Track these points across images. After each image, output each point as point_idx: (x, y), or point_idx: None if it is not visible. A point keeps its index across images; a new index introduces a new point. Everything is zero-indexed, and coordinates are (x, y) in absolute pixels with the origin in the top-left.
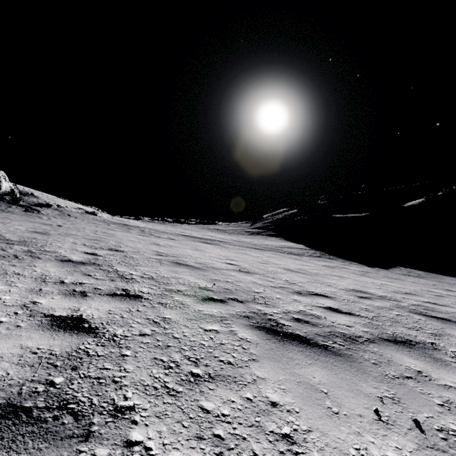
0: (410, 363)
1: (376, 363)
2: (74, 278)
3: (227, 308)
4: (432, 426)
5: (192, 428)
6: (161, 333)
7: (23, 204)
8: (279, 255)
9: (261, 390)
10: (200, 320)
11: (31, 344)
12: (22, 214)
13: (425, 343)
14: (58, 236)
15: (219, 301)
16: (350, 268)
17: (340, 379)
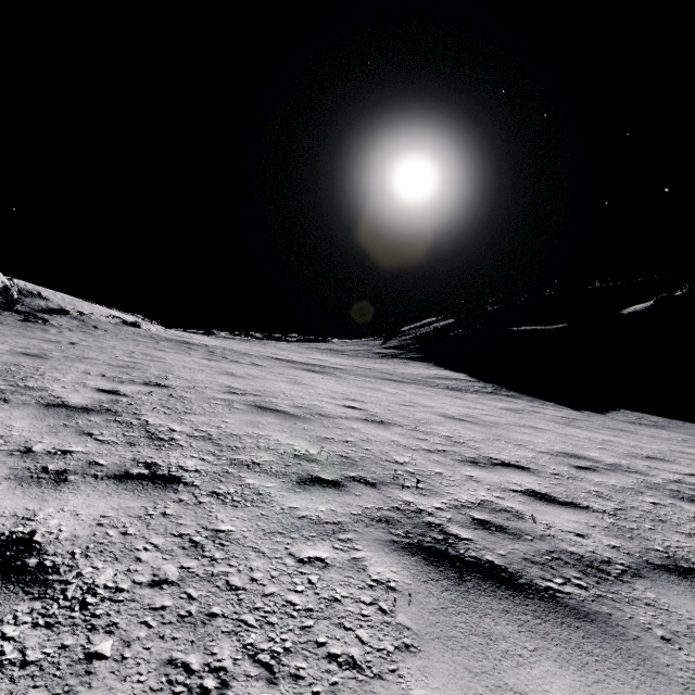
0: None
1: (669, 638)
2: (56, 440)
3: (346, 500)
4: None
5: None
6: (201, 576)
7: (21, 309)
8: (429, 391)
9: None
10: (291, 535)
11: None
12: (16, 325)
13: None
14: (61, 360)
15: (330, 485)
16: (546, 413)
17: None
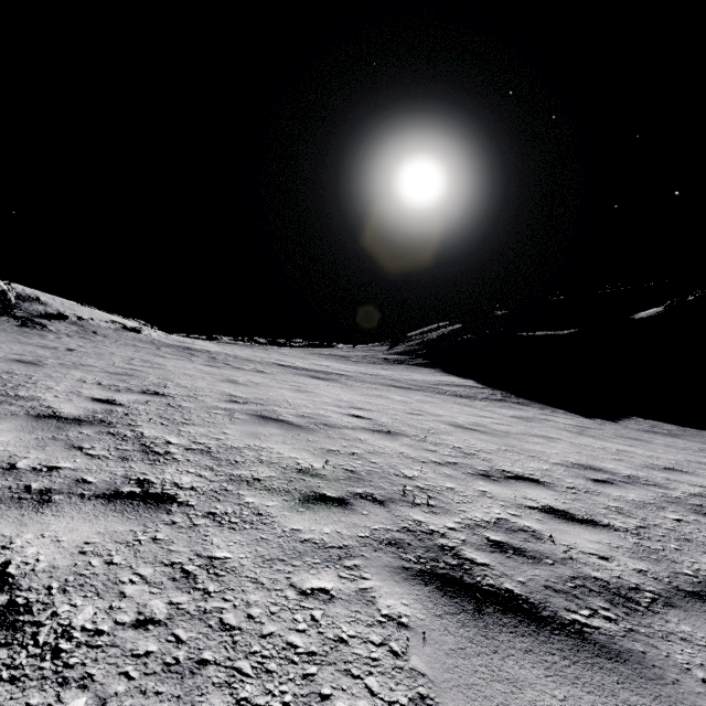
0: None
1: None
2: (43, 455)
3: (352, 520)
4: None
5: None
6: (191, 614)
7: (19, 314)
8: (437, 398)
9: None
10: (292, 562)
11: None
12: (12, 331)
13: None
14: (57, 367)
15: (335, 503)
16: (557, 421)
17: None
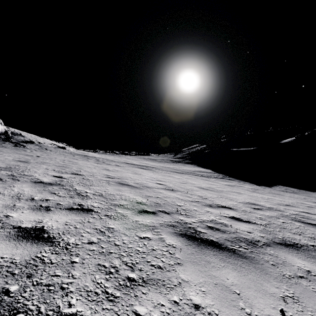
0: (300, 264)
1: (274, 264)
2: (42, 195)
3: (157, 218)
4: None
5: None
6: (105, 241)
7: (13, 141)
8: (194, 177)
9: (186, 293)
10: (136, 229)
11: None
12: (12, 148)
13: (307, 246)
14: (35, 163)
15: (151, 213)
16: (245, 187)
17: (248, 280)
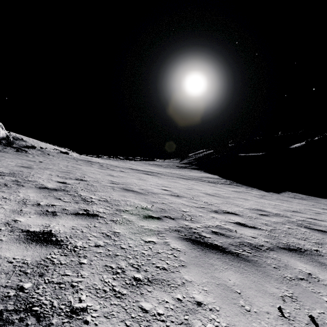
0: (301, 267)
1: (276, 267)
2: (48, 201)
3: (162, 223)
4: (324, 321)
5: (133, 326)
6: (111, 245)
7: (15, 146)
8: (200, 183)
9: (189, 292)
10: (142, 234)
11: (9, 255)
12: (14, 153)
13: (311, 250)
14: (38, 169)
15: (156, 218)
16: (252, 193)
17: (249, 281)
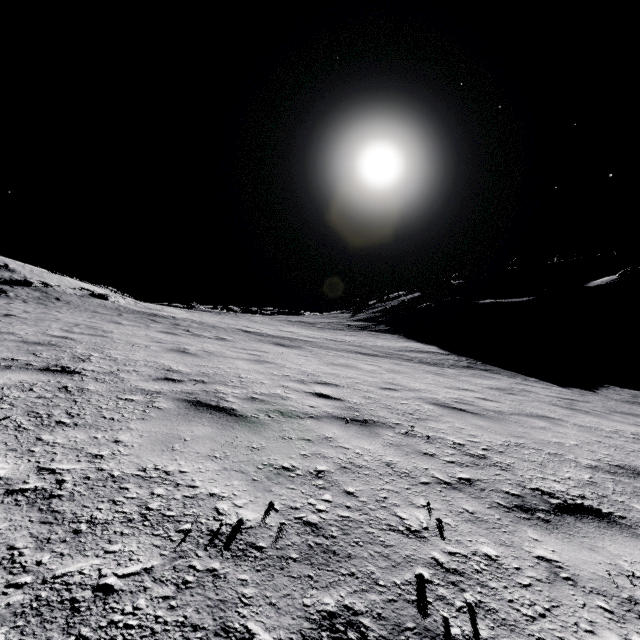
0: None
1: None
2: None
3: None
4: None
5: None
6: None
7: None
8: (406, 366)
9: None
10: None
11: None
12: None
13: None
14: None
15: None
16: (538, 392)
17: None
